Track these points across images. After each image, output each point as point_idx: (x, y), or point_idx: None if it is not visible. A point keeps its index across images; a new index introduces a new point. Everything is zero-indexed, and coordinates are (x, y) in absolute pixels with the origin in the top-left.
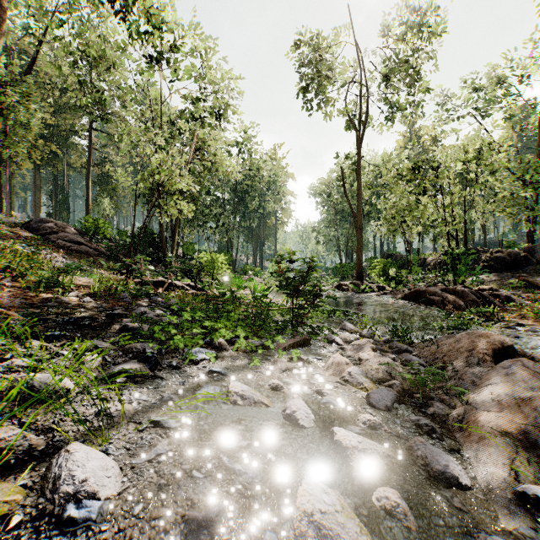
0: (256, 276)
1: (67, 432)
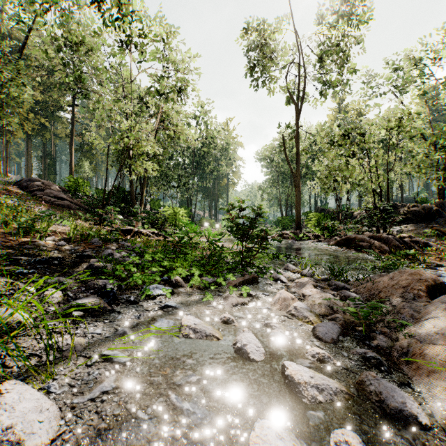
0: (212, 227)
1: (12, 367)
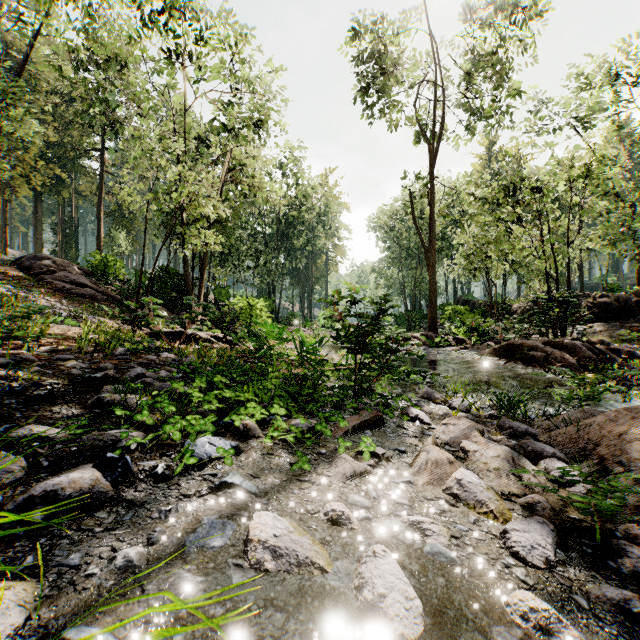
0: (304, 326)
1: None
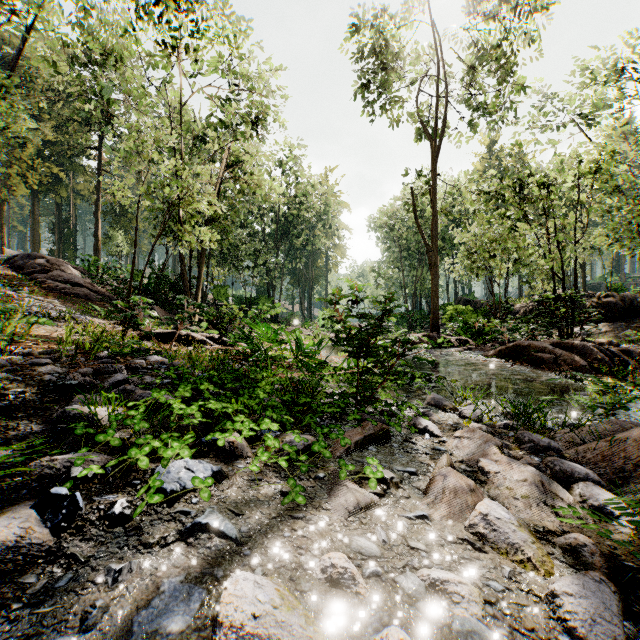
0: (304, 327)
1: None
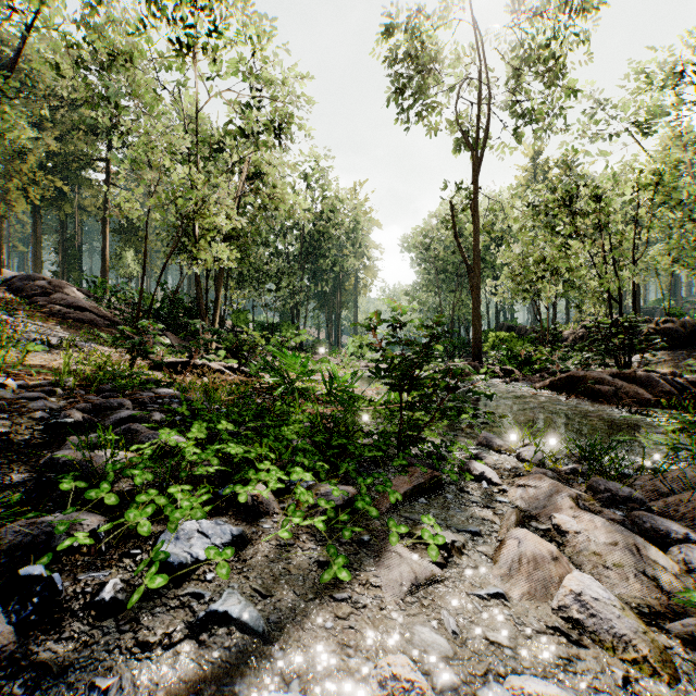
0: (331, 355)
1: None
